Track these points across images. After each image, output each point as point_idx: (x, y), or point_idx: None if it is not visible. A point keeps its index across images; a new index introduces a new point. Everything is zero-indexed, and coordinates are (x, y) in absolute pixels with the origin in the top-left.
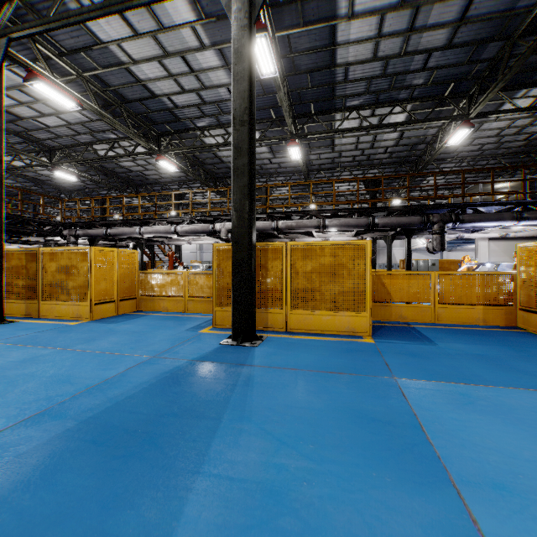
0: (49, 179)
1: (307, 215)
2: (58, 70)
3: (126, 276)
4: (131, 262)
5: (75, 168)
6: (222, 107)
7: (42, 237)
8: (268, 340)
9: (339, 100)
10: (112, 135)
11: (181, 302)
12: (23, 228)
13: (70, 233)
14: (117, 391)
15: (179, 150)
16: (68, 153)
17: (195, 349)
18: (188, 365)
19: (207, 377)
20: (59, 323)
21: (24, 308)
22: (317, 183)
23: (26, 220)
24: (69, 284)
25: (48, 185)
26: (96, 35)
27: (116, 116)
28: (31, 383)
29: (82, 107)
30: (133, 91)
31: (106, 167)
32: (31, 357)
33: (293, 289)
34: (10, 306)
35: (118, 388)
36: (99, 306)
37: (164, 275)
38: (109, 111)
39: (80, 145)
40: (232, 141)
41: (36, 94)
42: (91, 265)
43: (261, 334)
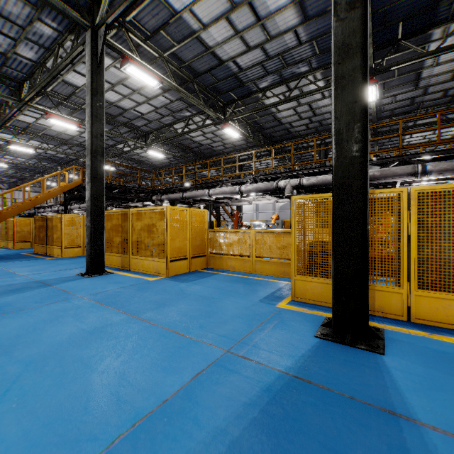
0: (147, 159)
1: (394, 161)
2: (145, 56)
3: (197, 234)
4: (201, 220)
5: (162, 147)
6: (286, 59)
7: (140, 203)
8: (393, 339)
9: (444, 7)
10: (187, 113)
11: (248, 262)
12: (126, 195)
13: (157, 198)
14: (175, 453)
15: (242, 115)
16: (156, 134)
17: (282, 343)
18: (284, 387)
19: (337, 450)
20: (142, 278)
21: (120, 260)
22: (388, 131)
23: (128, 189)
24: (150, 241)
25: (146, 165)
26: (171, 7)
27: (189, 93)
28: (77, 383)
29: (162, 84)
30: (203, 63)
31: (184, 144)
32: (100, 326)
33: (421, 259)
34: (111, 258)
35: (177, 442)
36: (174, 263)
37: (231, 234)
38: (184, 86)
39: (164, 127)
40: (333, 39)
41: (133, 85)
42: (167, 224)
43: (369, 322)
